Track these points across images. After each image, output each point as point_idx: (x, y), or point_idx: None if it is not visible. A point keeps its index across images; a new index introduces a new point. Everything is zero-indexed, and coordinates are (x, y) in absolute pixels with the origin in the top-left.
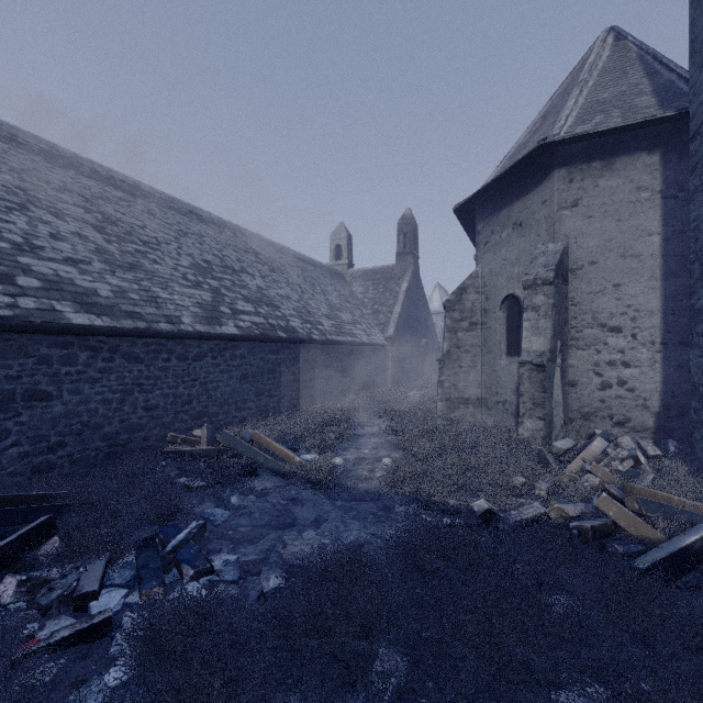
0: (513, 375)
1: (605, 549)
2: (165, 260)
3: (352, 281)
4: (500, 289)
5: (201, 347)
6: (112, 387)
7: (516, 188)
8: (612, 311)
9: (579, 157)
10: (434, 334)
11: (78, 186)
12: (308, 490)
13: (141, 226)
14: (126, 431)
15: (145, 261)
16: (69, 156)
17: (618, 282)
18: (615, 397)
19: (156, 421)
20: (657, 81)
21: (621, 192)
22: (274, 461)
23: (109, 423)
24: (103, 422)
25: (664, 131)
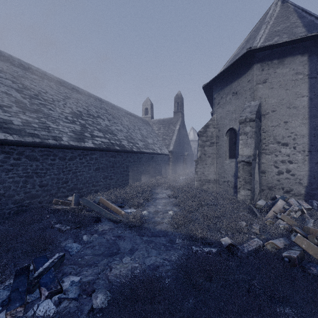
0: (232, 168)
1: (305, 270)
2: (56, 109)
3: (153, 125)
4: (225, 125)
5: (73, 153)
6: (19, 174)
7: (234, 75)
8: (283, 135)
9: (266, 58)
10: (191, 150)
11: (10, 70)
12: (127, 230)
13: (44, 92)
14: (28, 198)
15: (44, 109)
16: (7, 56)
17: (286, 121)
18: (285, 178)
19: (47, 192)
20: (305, 21)
21: (288, 75)
22: (110, 214)
23: (17, 194)
24: (14, 193)
25: (309, 44)
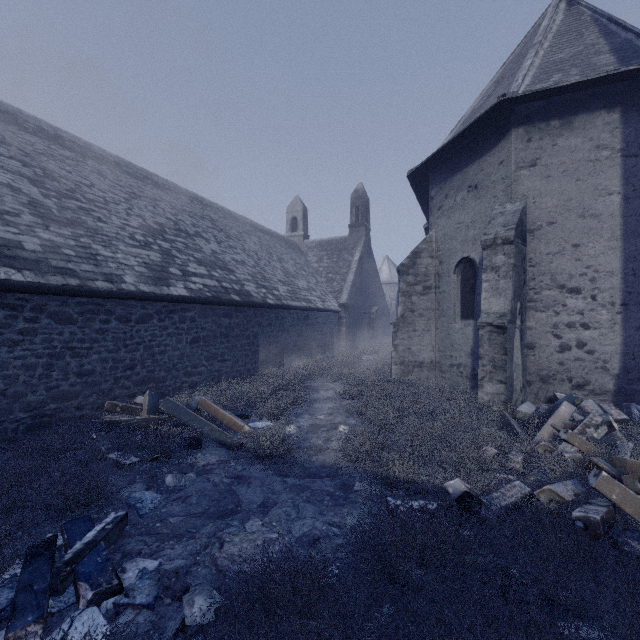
0: (468, 338)
1: (619, 547)
2: (111, 219)
3: (307, 251)
4: (454, 252)
5: (146, 309)
6: (37, 350)
7: (471, 150)
8: (571, 272)
9: (537, 116)
10: (384, 302)
11: (19, 140)
12: (256, 465)
13: (87, 185)
14: (55, 399)
15: (88, 219)
16: (12, 111)
17: (578, 243)
18: (574, 359)
19: (92, 388)
20: (614, 41)
21: (580, 151)
22: (220, 432)
23: (32, 391)
24: (25, 390)
25: (624, 88)
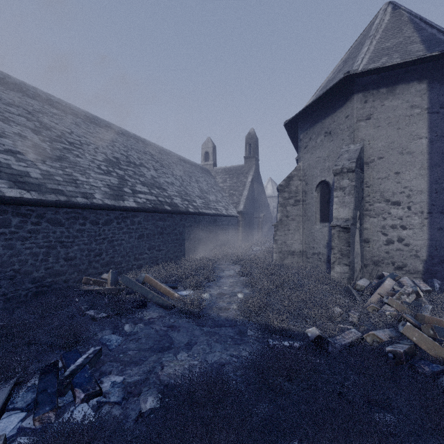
0: (325, 235)
1: (415, 369)
2: (85, 155)
3: (215, 175)
4: (315, 177)
5: (109, 215)
6: (39, 243)
7: (327, 108)
8: (394, 191)
9: (371, 85)
10: (268, 210)
11: (23, 103)
12: (183, 319)
13: (69, 132)
14: (51, 275)
15: (70, 155)
16: (18, 83)
17: (398, 171)
18: (396, 249)
19: (74, 268)
20: (423, 34)
21: (400, 109)
22: (159, 297)
23: (36, 270)
24: (32, 269)
25: (429, 67)
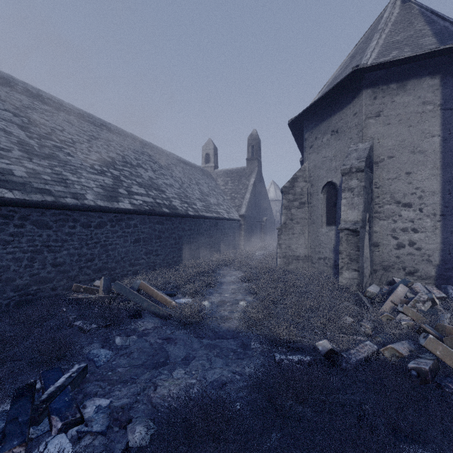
0: (331, 239)
1: (442, 389)
2: (77, 154)
3: (217, 178)
4: (321, 178)
5: (102, 218)
6: (23, 248)
7: (334, 105)
8: (405, 192)
9: (381, 81)
10: (271, 213)
11: (11, 98)
12: (180, 330)
13: (60, 130)
14: (36, 283)
15: (60, 154)
16: (6, 77)
17: (409, 171)
18: (407, 254)
19: (63, 274)
20: (435, 27)
21: (411, 106)
22: (155, 306)
23: (20, 277)
24: (15, 276)
25: (442, 61)
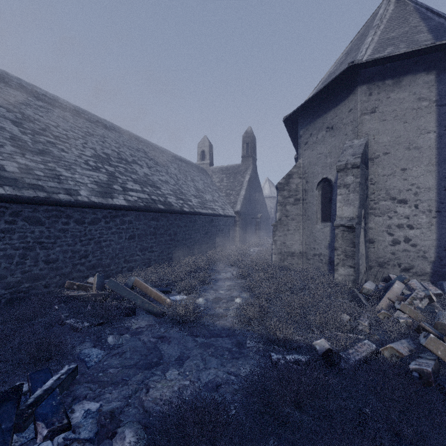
0: (326, 235)
1: (445, 391)
2: (71, 150)
3: (212, 174)
4: (316, 175)
5: (96, 214)
6: (14, 244)
7: (329, 102)
8: (400, 188)
9: (376, 77)
10: (266, 210)
11: (5, 93)
12: (174, 328)
13: (55, 126)
14: (28, 280)
15: (54, 149)
16: (0, 73)
17: (405, 167)
18: (402, 250)
19: (56, 271)
20: (431, 24)
21: (406, 102)
22: (149, 303)
23: (11, 274)
24: (6, 273)
25: (438, 57)
